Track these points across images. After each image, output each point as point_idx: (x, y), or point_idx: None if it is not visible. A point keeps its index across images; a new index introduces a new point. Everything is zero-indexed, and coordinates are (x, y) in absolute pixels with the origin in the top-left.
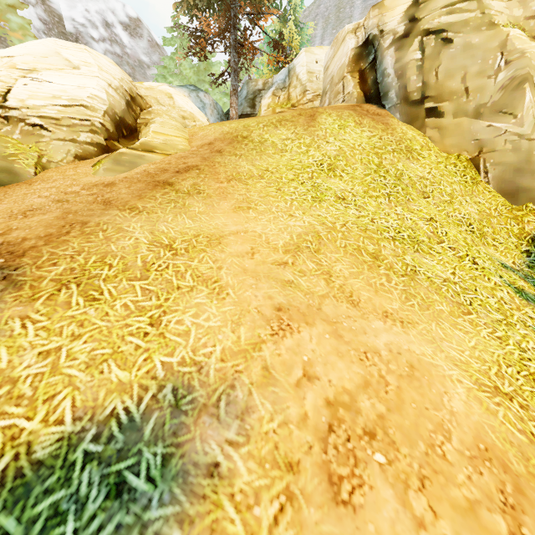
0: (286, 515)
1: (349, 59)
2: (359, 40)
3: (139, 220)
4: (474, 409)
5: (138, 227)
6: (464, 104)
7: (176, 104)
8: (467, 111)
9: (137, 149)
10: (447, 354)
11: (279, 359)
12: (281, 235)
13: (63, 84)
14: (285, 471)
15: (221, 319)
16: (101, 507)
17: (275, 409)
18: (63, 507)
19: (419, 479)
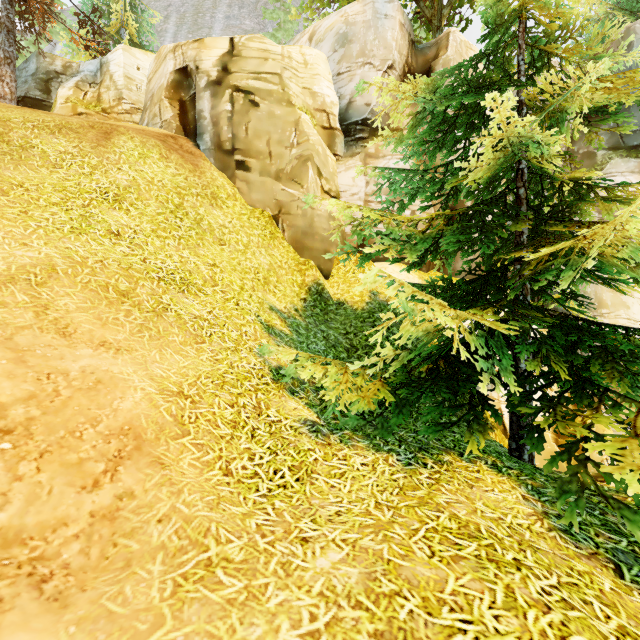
0: None
1: (167, 82)
2: (180, 66)
3: None
4: (141, 406)
5: None
6: (268, 165)
7: None
8: (270, 173)
9: None
10: (151, 372)
11: None
12: None
13: None
14: None
15: None
16: None
17: None
18: None
19: (40, 453)
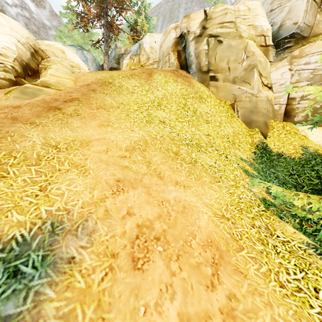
0: (108, 276)
1: (172, 44)
2: (177, 34)
3: (36, 130)
4: (210, 225)
5: (35, 135)
6: (228, 75)
7: (67, 57)
8: (229, 79)
9: (38, 85)
10: (204, 201)
11: (115, 206)
12: (125, 141)
13: None
14: (110, 257)
15: (84, 187)
16: (4, 283)
17: (109, 230)
18: None
19: (177, 256)
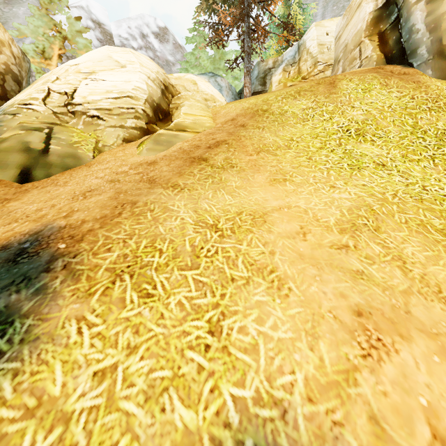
0: None
1: (366, 24)
2: (379, 2)
3: (182, 198)
4: None
5: (182, 206)
6: None
7: (200, 88)
8: None
9: (172, 129)
10: None
11: (387, 401)
12: (329, 210)
13: (114, 80)
14: None
15: (292, 328)
16: None
17: None
18: None
19: None
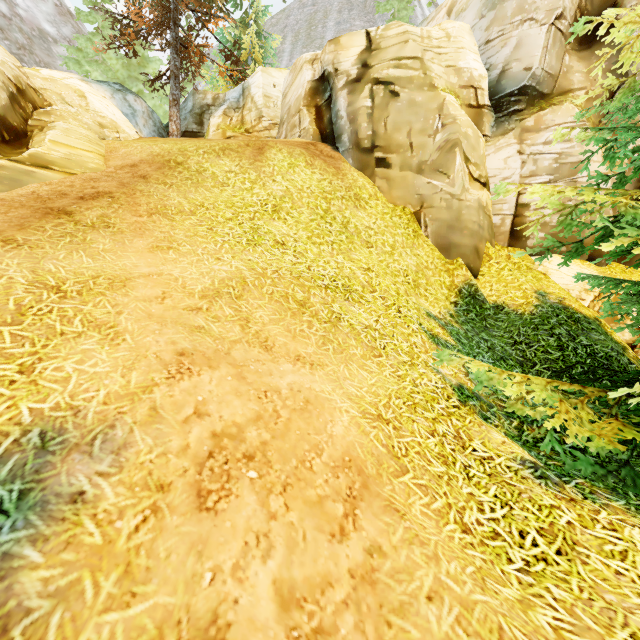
0: (148, 524)
1: (305, 92)
2: (316, 73)
3: (16, 255)
4: (352, 432)
5: (14, 264)
6: (409, 158)
7: (91, 106)
8: (412, 166)
9: (24, 162)
10: (346, 390)
11: (171, 399)
12: (201, 279)
13: None
14: (155, 491)
15: (112, 365)
16: None
17: (156, 443)
18: None
19: (283, 486)
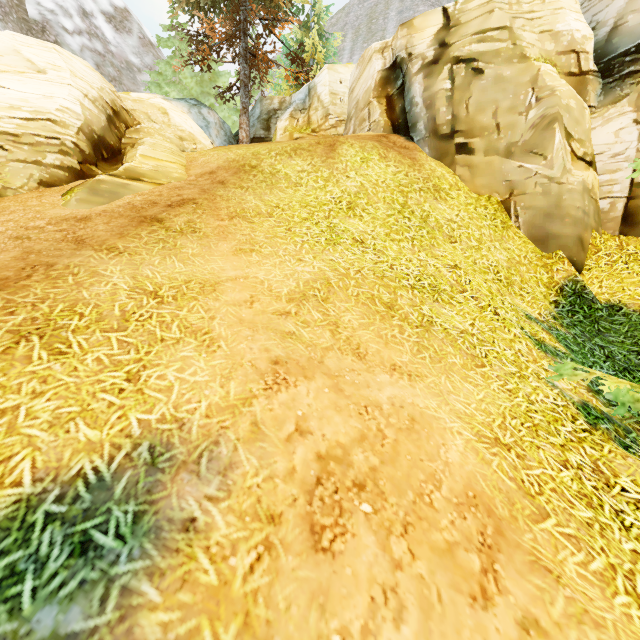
0: (263, 563)
1: (375, 83)
2: (387, 62)
3: (118, 262)
4: (469, 459)
5: (117, 271)
6: (495, 141)
7: (172, 121)
8: (498, 149)
9: (120, 176)
10: (453, 407)
11: (271, 414)
12: (286, 282)
13: (24, 91)
14: (266, 523)
15: (210, 374)
16: (64, 565)
17: (261, 464)
18: (20, 567)
19: (403, 525)
